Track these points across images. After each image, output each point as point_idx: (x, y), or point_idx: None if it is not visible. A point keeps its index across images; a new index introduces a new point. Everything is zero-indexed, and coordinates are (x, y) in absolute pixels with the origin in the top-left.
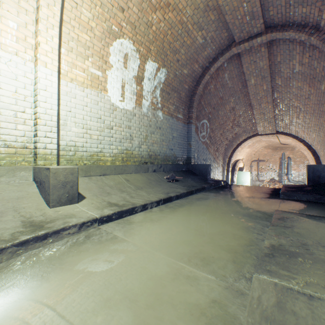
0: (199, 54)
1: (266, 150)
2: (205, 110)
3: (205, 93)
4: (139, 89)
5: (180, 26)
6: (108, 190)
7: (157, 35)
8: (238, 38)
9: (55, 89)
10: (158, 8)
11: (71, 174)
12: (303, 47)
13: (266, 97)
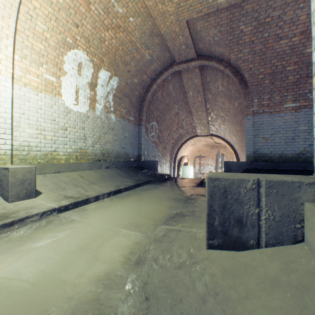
0: (148, 67)
1: (206, 147)
2: (154, 114)
3: (154, 99)
4: (93, 94)
5: (130, 44)
6: (63, 186)
7: (109, 49)
8: (178, 59)
9: (9, 94)
10: (110, 28)
11: (29, 172)
12: (223, 74)
13: (202, 107)
